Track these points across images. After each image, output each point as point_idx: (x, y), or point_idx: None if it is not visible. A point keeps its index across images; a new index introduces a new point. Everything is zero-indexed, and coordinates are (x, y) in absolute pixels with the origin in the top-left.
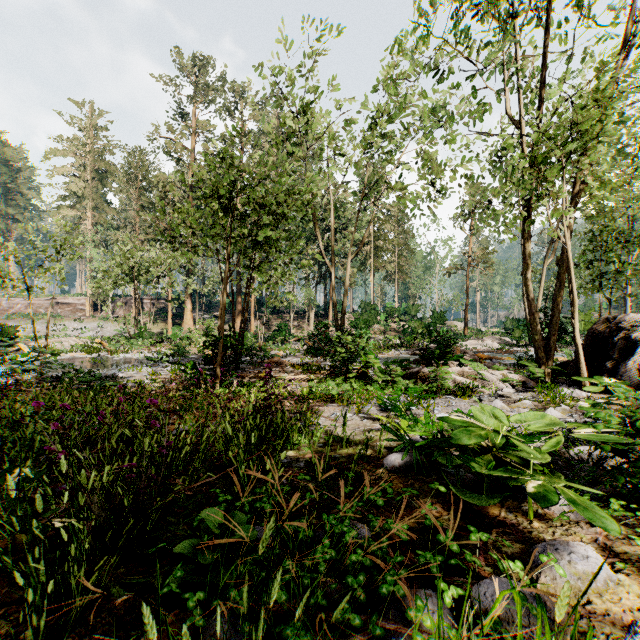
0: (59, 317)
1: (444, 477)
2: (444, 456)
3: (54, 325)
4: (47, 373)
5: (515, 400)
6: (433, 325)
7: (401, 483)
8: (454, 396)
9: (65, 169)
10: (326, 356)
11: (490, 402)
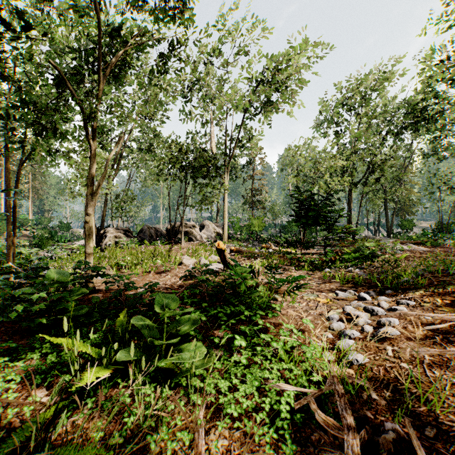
0: None
1: None
2: None
3: None
4: None
5: None
6: (55, 232)
7: None
8: None
9: None
10: None
11: None
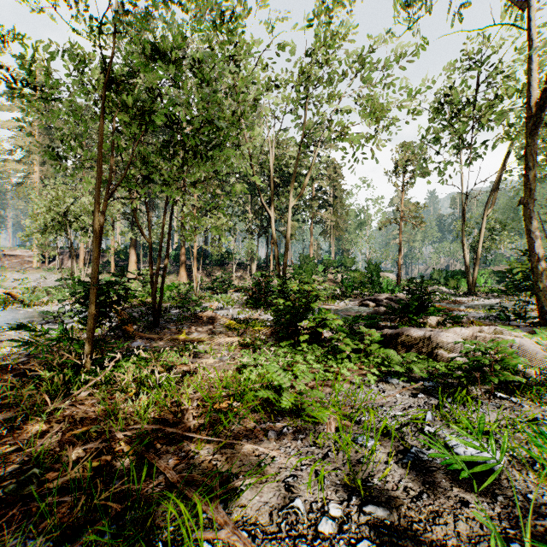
0: (3, 268)
1: None
2: None
3: None
4: None
5: None
6: (376, 275)
7: None
8: (519, 398)
9: (11, 123)
10: (267, 308)
11: None
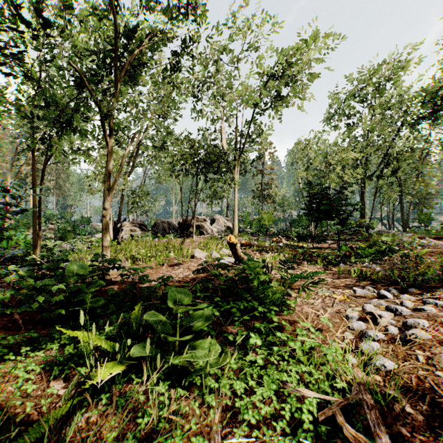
0: None
1: None
2: None
3: None
4: None
5: None
6: (76, 225)
7: None
8: None
9: None
10: None
11: None
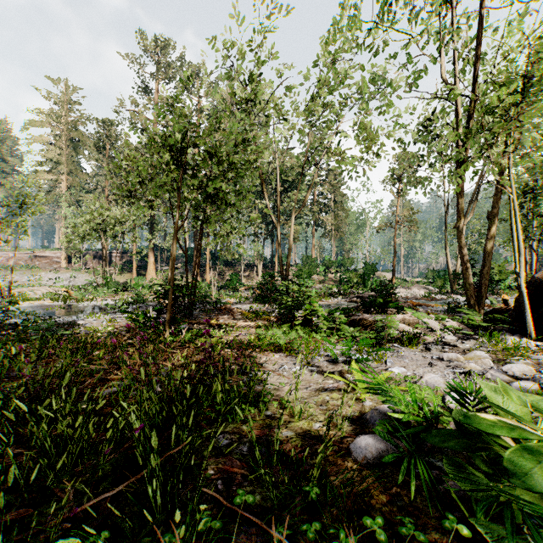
0: (36, 268)
1: (451, 493)
2: (459, 470)
3: (31, 275)
4: (10, 320)
5: (464, 349)
6: (367, 275)
7: (383, 493)
8: (401, 345)
9: (42, 138)
10: (273, 303)
11: (439, 352)
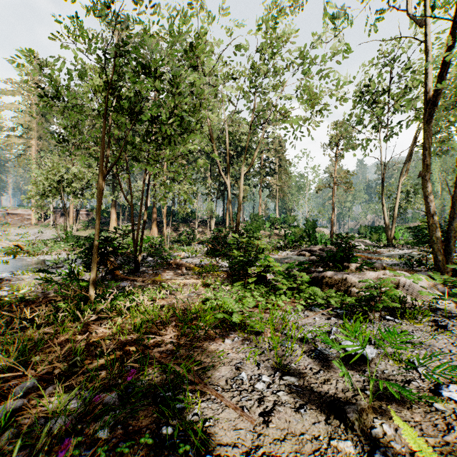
0: (7, 224)
1: None
2: None
3: (1, 231)
4: None
5: None
6: (312, 230)
7: None
8: (400, 319)
9: (13, 105)
10: (224, 257)
11: None
